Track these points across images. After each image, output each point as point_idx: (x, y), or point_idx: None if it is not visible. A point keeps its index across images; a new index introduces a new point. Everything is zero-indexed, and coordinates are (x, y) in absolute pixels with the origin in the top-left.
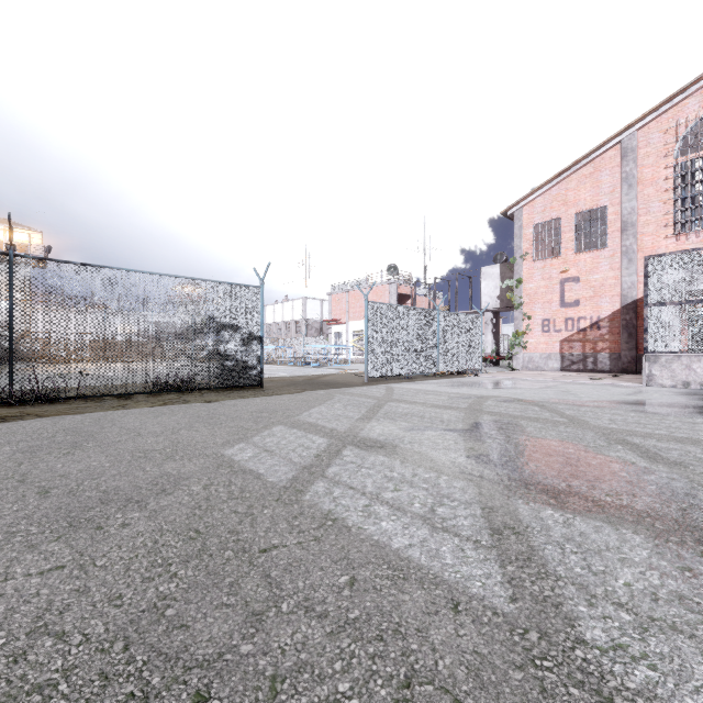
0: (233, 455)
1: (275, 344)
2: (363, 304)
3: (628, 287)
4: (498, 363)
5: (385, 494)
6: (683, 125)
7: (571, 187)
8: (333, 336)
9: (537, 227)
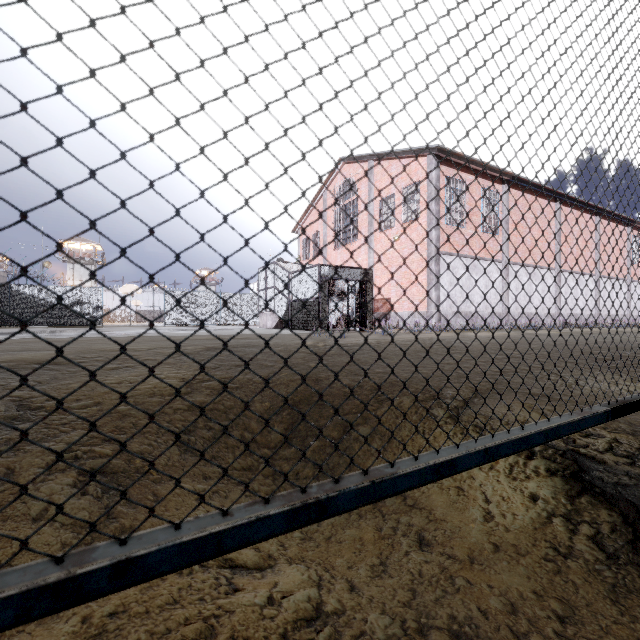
0: None
1: None
2: None
3: None
4: None
5: None
6: (337, 189)
7: (312, 219)
8: None
9: None
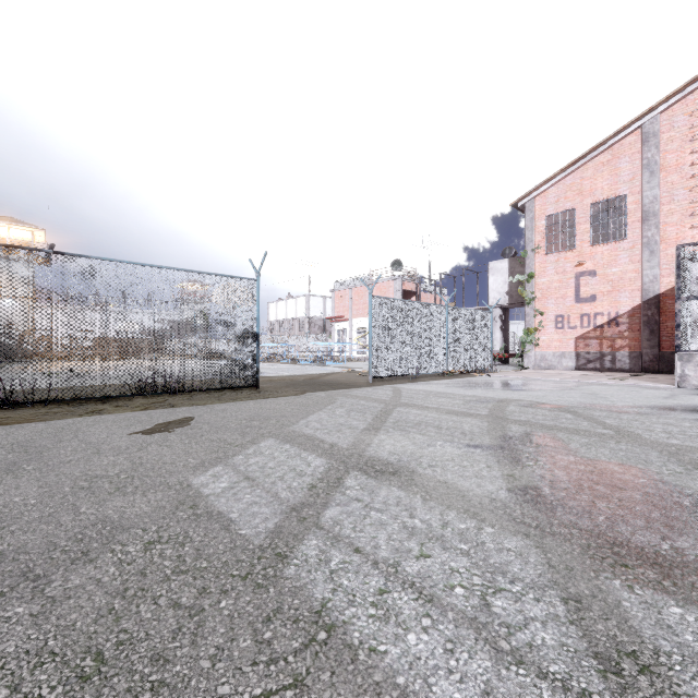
0: (203, 485)
1: (277, 341)
2: (366, 301)
3: (650, 280)
4: (506, 361)
5: (406, 565)
6: None
7: (587, 175)
8: (336, 334)
9: (549, 220)
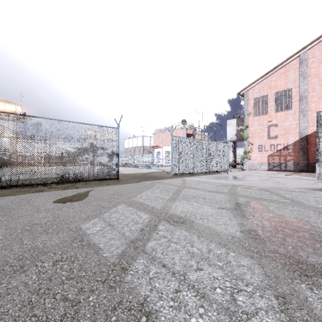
0: (87, 229)
1: (128, 157)
2: (169, 138)
3: (303, 128)
4: (235, 166)
5: (190, 275)
6: None
7: (273, 79)
8: (155, 154)
9: (255, 100)
